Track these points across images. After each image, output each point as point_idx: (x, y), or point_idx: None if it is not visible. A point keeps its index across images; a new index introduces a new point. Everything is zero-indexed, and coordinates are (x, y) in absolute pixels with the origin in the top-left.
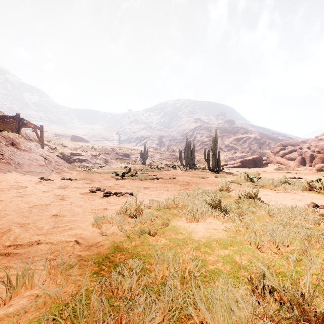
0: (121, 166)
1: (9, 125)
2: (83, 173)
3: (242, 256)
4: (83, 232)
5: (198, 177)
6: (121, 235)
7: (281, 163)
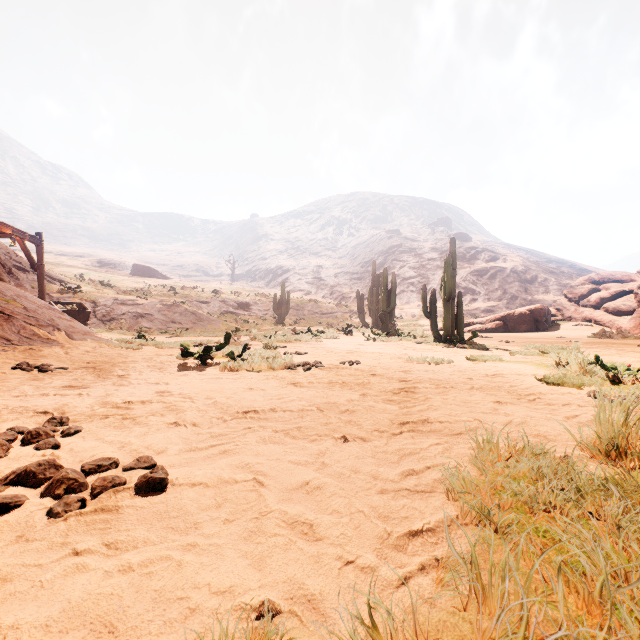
0: (230, 328)
1: None
2: (107, 349)
3: None
4: None
5: (423, 362)
6: None
7: (595, 321)
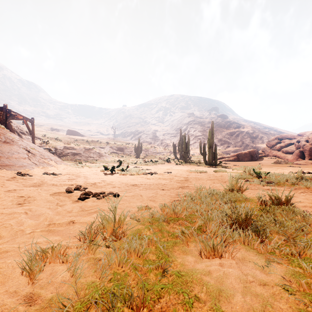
0: (115, 159)
1: None
2: (71, 167)
3: None
4: None
5: (195, 172)
6: (66, 310)
7: (278, 156)
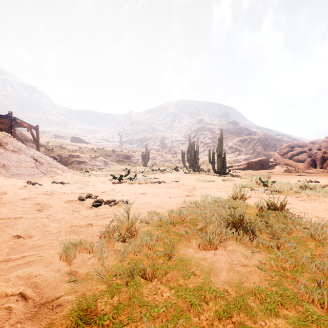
0: (122, 168)
1: (2, 125)
2: (78, 176)
3: None
4: (43, 270)
5: (203, 181)
6: (99, 279)
7: (289, 165)
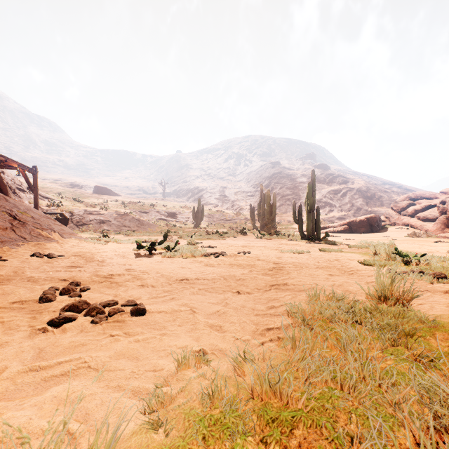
0: (163, 230)
1: None
2: (86, 244)
3: None
4: None
5: (290, 252)
6: None
7: (411, 225)
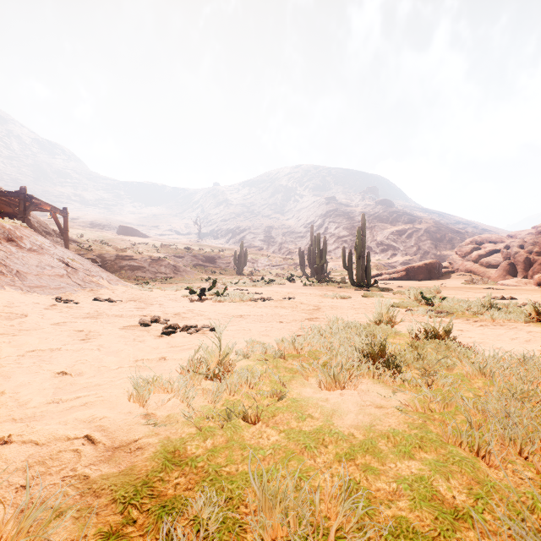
0: (202, 277)
1: (10, 208)
2: (133, 290)
3: (452, 480)
4: (109, 413)
5: (333, 297)
6: (186, 422)
7: (473, 272)
